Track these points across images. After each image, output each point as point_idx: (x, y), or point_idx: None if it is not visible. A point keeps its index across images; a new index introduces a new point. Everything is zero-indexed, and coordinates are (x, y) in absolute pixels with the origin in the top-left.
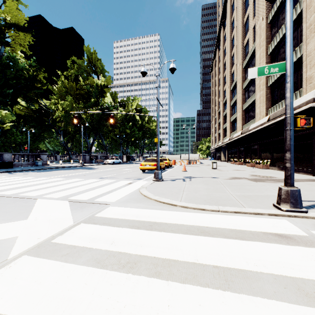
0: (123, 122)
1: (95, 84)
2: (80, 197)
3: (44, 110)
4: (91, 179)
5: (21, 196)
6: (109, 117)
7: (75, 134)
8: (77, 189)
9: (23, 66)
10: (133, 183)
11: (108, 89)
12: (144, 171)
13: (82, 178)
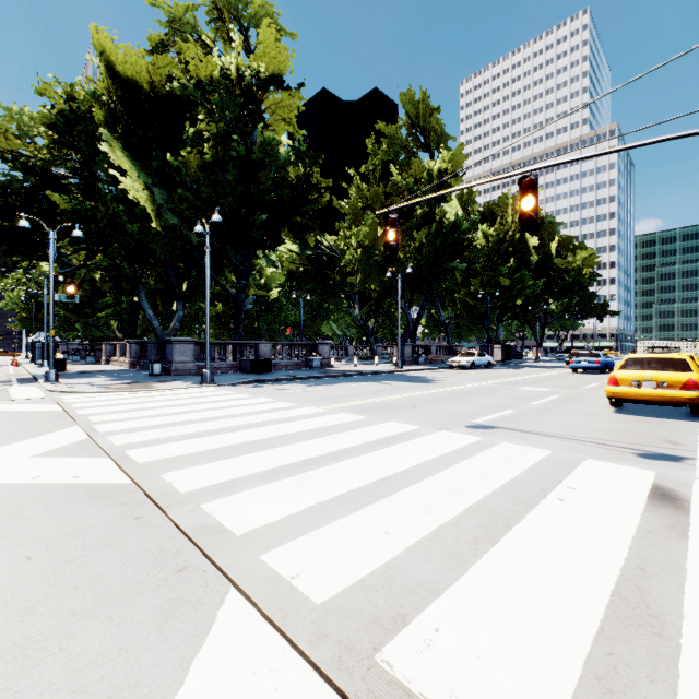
0: (491, 261)
1: (426, 174)
2: (459, 669)
3: (326, 255)
4: (443, 430)
5: (202, 518)
6: (458, 250)
7: (382, 297)
8: (408, 504)
9: (286, 157)
10: (693, 505)
11: (455, 180)
12: (620, 404)
13: (410, 420)
